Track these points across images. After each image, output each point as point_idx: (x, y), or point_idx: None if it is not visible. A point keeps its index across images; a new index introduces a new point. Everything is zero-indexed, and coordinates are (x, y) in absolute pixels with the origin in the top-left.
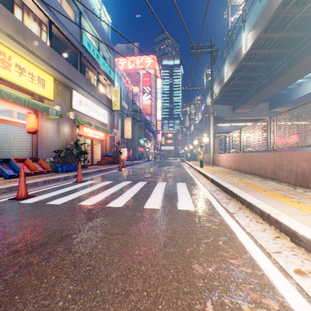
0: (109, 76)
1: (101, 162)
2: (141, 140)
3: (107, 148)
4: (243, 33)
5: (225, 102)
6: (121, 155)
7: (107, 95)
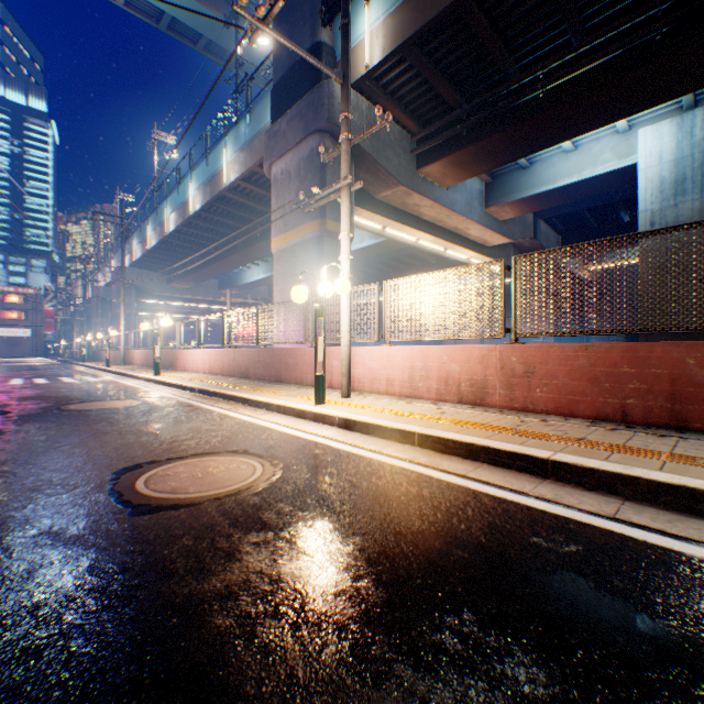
0: None
1: None
2: None
3: None
4: (167, 208)
5: (155, 269)
6: None
7: None
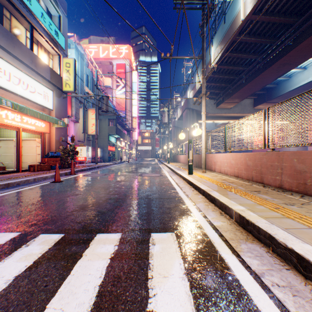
0: (54, 39)
1: (35, 167)
2: (112, 137)
3: (52, 145)
4: None
5: (208, 96)
6: (78, 156)
7: (54, 69)
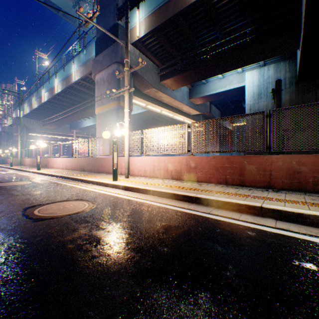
0: None
1: None
2: None
3: None
4: (43, 90)
5: (36, 118)
6: None
7: None
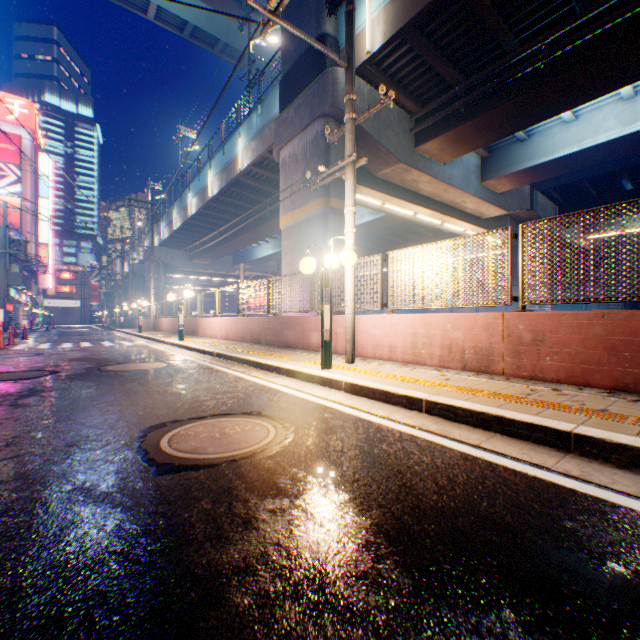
0: None
1: None
2: (13, 289)
3: None
4: (189, 194)
5: (180, 247)
6: None
7: None
